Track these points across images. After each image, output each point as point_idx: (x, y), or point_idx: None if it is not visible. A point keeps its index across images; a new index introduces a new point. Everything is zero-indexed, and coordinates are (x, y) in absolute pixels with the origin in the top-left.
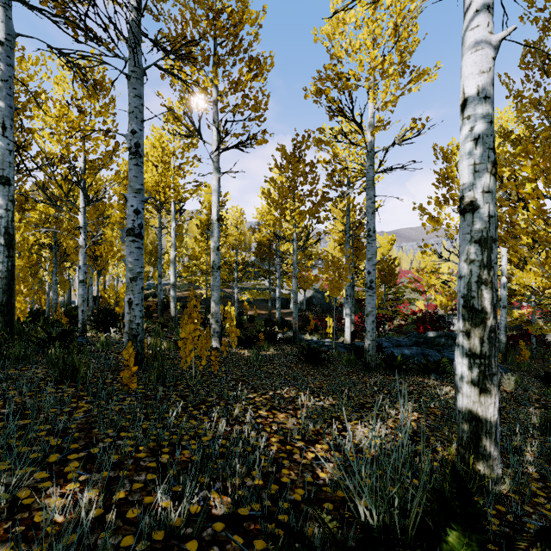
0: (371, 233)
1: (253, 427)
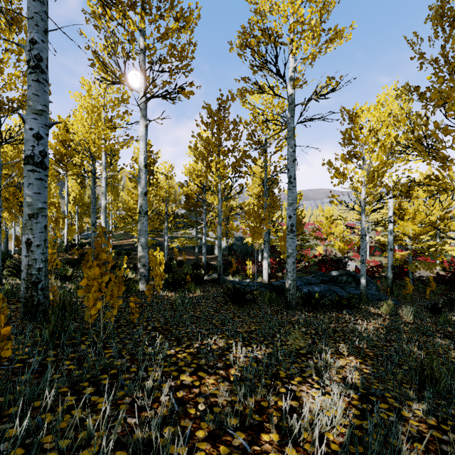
0: (292, 180)
1: (171, 409)
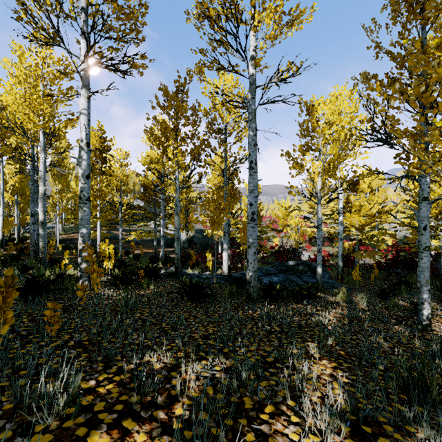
0: (253, 165)
1: None
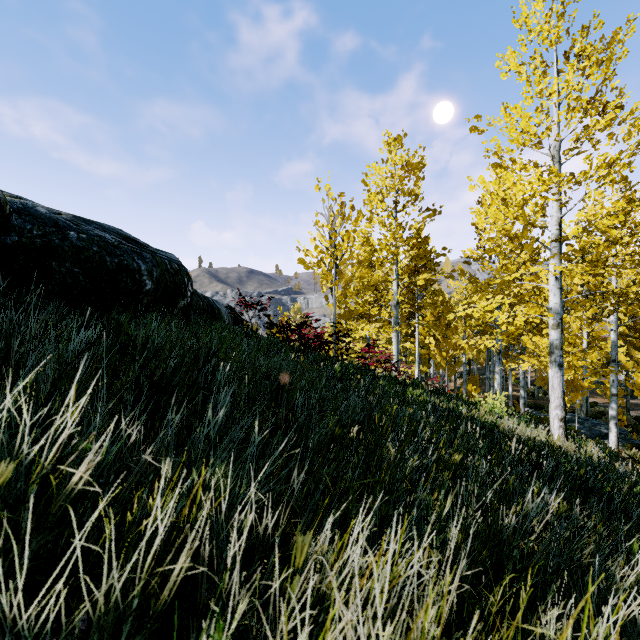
0: None
1: None
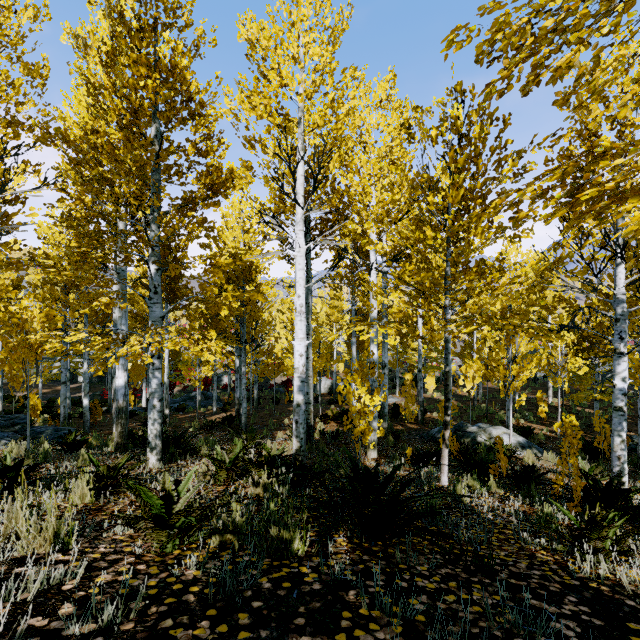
0: None
1: None
